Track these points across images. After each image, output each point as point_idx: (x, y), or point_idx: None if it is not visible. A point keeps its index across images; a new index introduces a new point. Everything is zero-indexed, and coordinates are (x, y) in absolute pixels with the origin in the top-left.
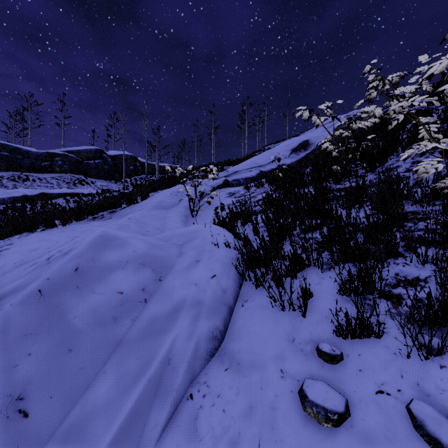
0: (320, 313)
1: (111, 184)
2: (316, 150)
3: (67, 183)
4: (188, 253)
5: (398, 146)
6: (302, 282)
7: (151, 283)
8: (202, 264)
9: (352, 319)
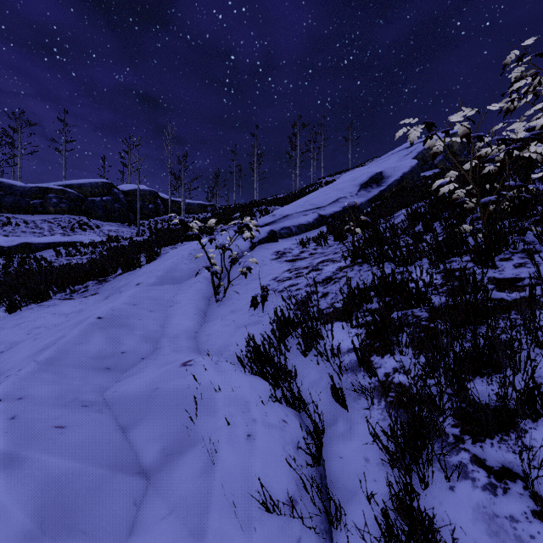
0: None
1: (123, 228)
2: (393, 185)
3: (63, 227)
4: None
5: None
6: None
7: None
8: None
9: None
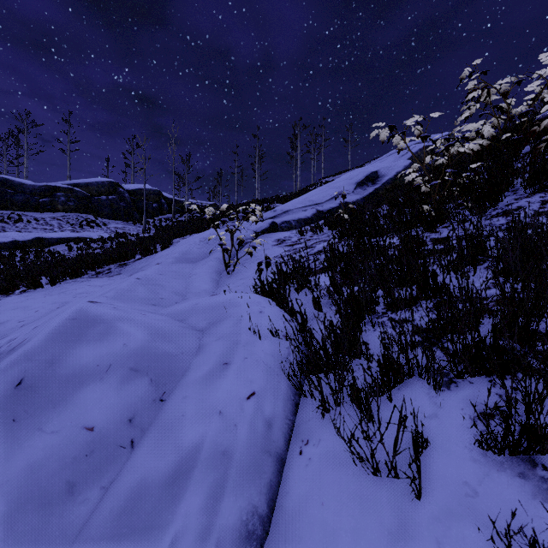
0: (450, 492)
1: (128, 226)
2: (387, 183)
3: (72, 224)
4: (212, 347)
5: (515, 179)
6: (403, 410)
7: (146, 406)
8: (233, 370)
9: (520, 516)
